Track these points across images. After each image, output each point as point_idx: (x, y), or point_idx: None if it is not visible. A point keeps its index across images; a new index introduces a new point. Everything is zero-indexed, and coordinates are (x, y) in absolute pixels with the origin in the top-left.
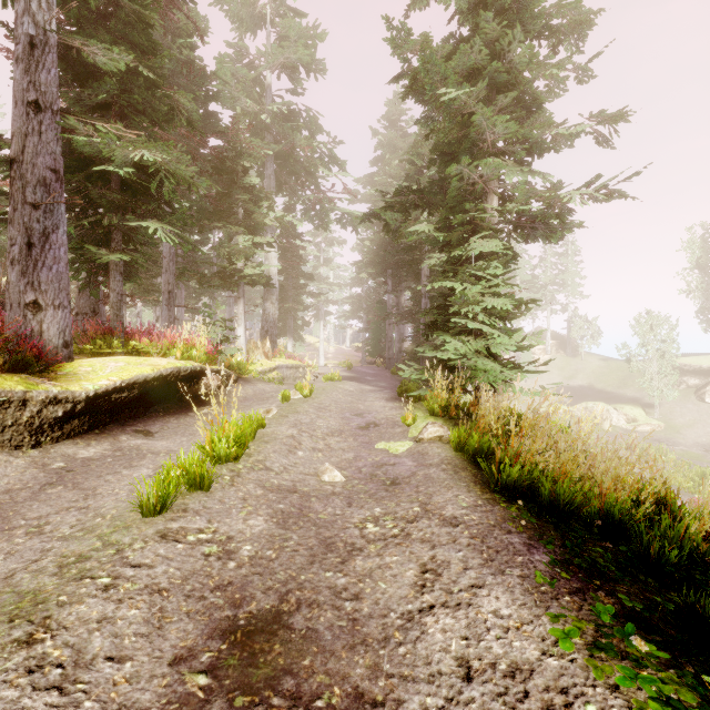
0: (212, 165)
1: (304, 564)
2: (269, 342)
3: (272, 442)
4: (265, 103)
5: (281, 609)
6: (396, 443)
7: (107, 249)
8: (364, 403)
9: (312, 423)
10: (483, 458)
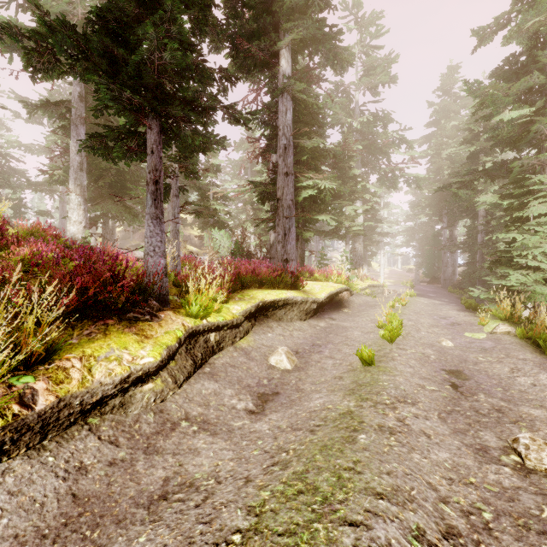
0: (331, 167)
1: (458, 362)
2: (361, 270)
3: (406, 326)
4: (357, 117)
5: (458, 369)
6: (477, 333)
7: (299, 229)
8: (441, 311)
9: (417, 320)
10: (540, 344)
